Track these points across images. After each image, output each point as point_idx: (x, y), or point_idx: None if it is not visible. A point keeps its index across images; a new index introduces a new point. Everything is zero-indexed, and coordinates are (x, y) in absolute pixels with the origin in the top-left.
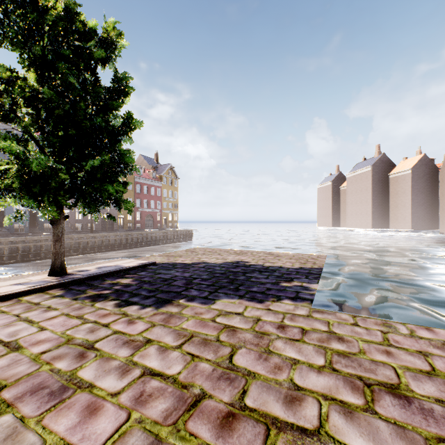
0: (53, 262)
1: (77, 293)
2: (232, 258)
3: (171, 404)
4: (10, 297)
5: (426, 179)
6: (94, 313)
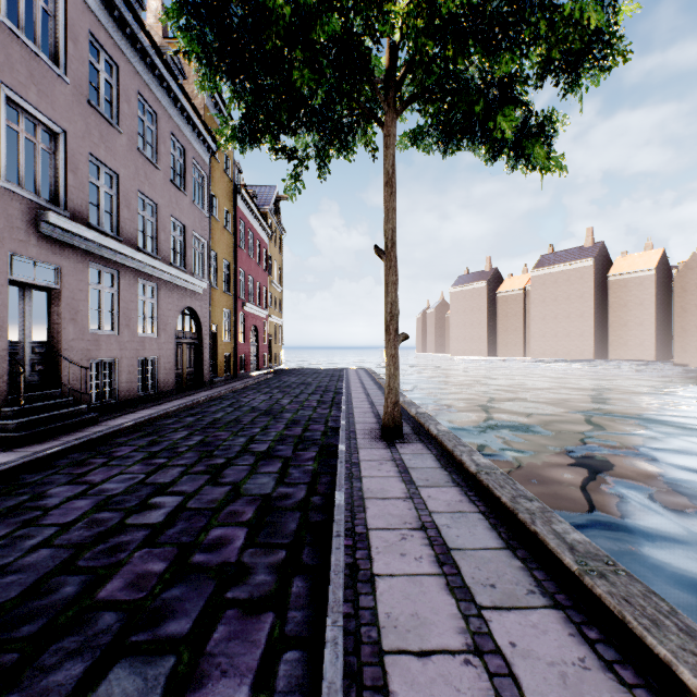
0: None
1: None
2: None
3: None
4: None
5: (665, 285)
6: None
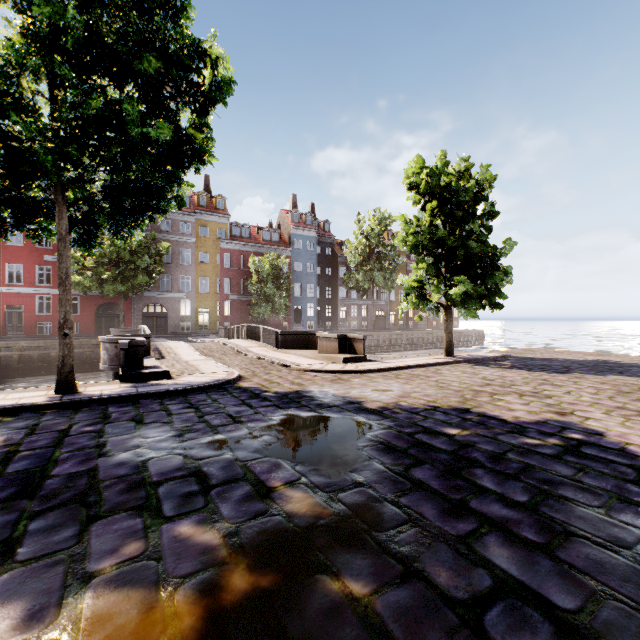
0: (447, 347)
1: (484, 365)
2: (592, 357)
3: (615, 391)
4: (447, 363)
5: None
6: (519, 372)
